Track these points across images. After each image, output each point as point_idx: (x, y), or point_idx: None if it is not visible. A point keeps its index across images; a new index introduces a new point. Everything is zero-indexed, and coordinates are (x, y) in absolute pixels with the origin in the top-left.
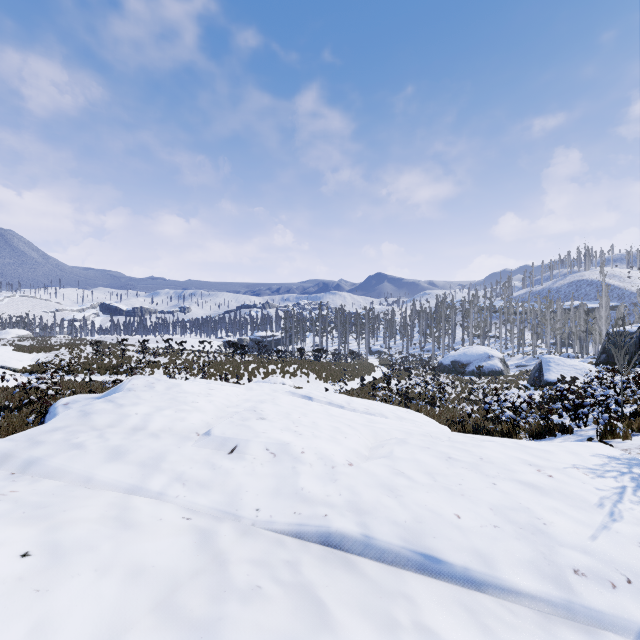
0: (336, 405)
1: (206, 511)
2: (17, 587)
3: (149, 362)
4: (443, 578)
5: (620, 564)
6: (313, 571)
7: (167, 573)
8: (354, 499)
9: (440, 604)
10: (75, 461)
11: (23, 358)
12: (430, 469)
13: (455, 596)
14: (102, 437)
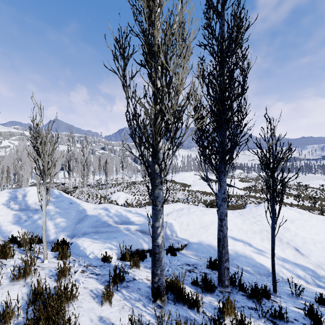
0: None
1: (264, 229)
2: (240, 223)
3: (286, 193)
4: (297, 252)
5: None
6: None
7: (254, 230)
8: (292, 239)
9: (291, 251)
10: (247, 216)
11: (241, 184)
12: None
13: (296, 253)
14: (252, 214)
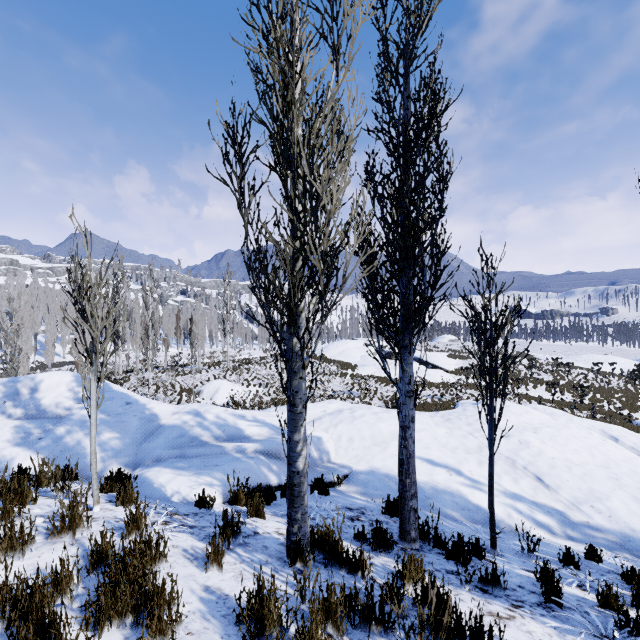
0: (637, 451)
1: (485, 445)
2: (445, 435)
3: (533, 378)
4: (540, 483)
5: (616, 515)
6: (501, 462)
7: (469, 447)
8: (533, 461)
9: (529, 482)
10: (458, 422)
11: (451, 363)
12: (589, 474)
13: (537, 485)
14: (467, 418)
